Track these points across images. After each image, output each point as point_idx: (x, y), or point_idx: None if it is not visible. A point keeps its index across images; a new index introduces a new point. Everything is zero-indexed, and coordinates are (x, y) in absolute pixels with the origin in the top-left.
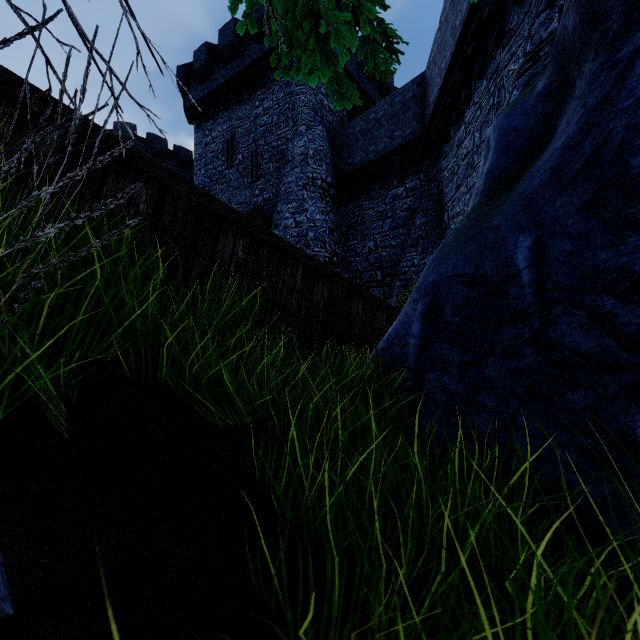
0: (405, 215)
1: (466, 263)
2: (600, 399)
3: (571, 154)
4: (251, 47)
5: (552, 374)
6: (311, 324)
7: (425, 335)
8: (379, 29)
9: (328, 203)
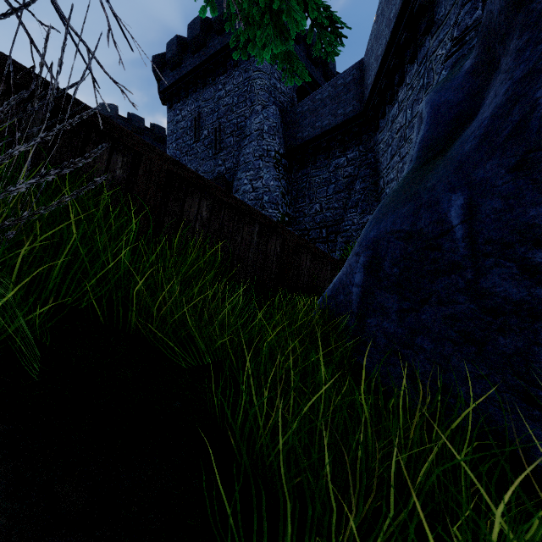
0: (346, 181)
1: (403, 220)
2: (531, 344)
3: (500, 121)
4: (215, 39)
5: (485, 320)
6: (266, 274)
7: (367, 284)
8: (326, 14)
9: (280, 171)
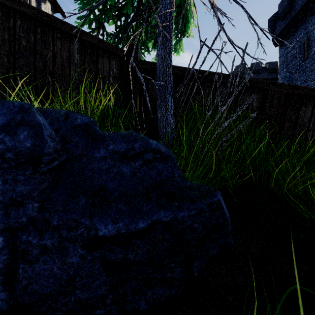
0: None
1: None
2: None
3: None
4: None
5: None
6: None
7: None
8: None
9: None
